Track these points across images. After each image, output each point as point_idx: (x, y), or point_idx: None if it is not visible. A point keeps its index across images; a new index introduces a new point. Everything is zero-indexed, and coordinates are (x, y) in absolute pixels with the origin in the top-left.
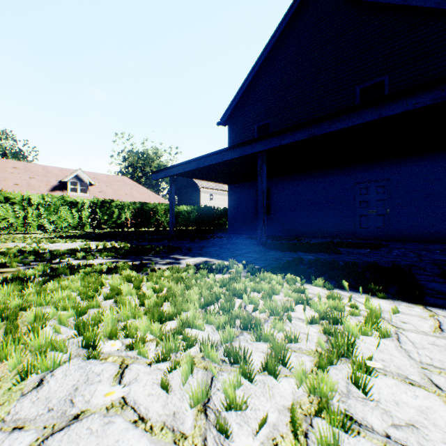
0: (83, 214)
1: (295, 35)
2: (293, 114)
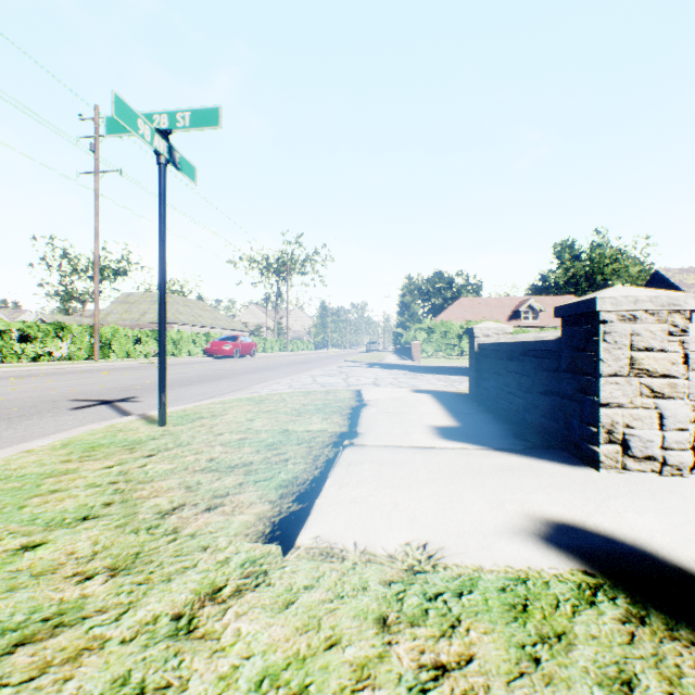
0: None
1: None
2: None
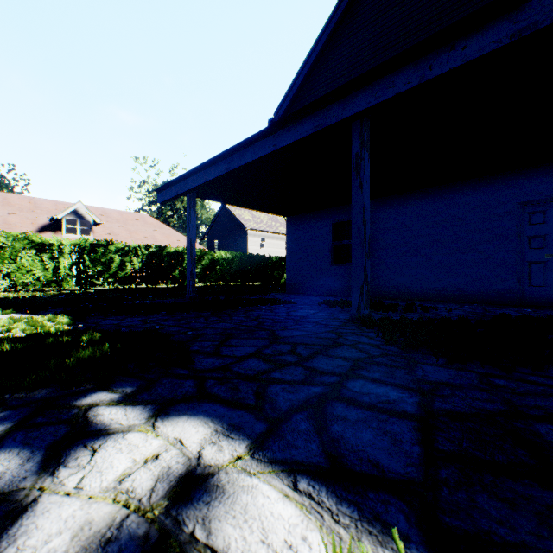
0: (62, 263)
1: None
2: None
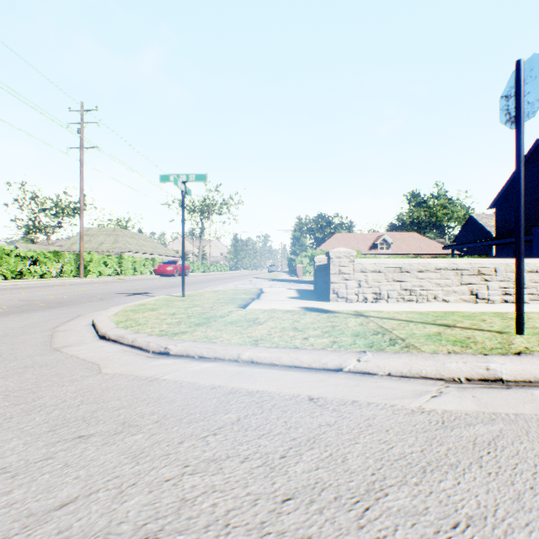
0: None
1: (535, 161)
2: (534, 207)
